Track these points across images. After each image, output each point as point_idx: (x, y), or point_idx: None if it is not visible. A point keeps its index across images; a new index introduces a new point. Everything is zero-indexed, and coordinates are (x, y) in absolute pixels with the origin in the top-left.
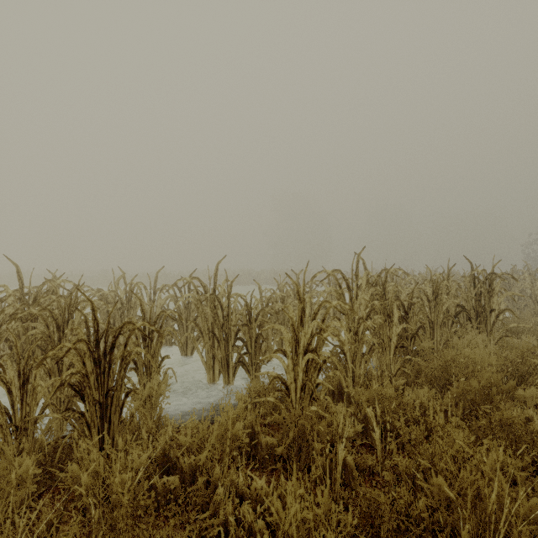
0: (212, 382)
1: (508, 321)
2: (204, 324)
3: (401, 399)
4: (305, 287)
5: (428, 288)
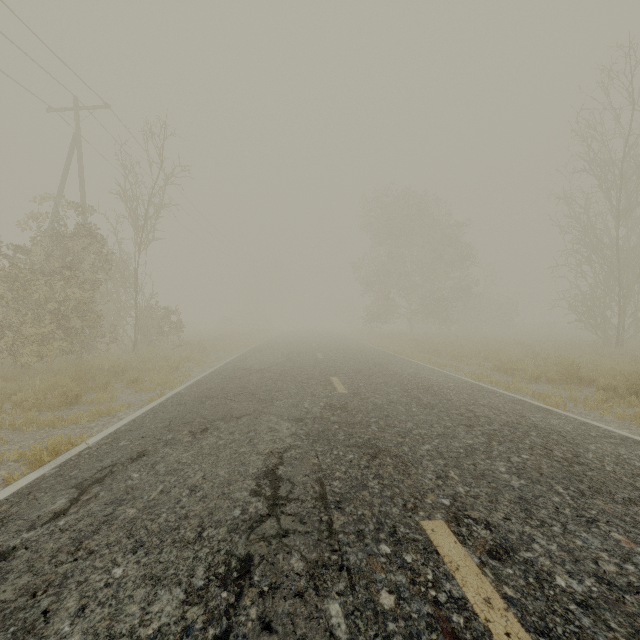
0: None
1: None
2: None
3: None
4: None
5: None
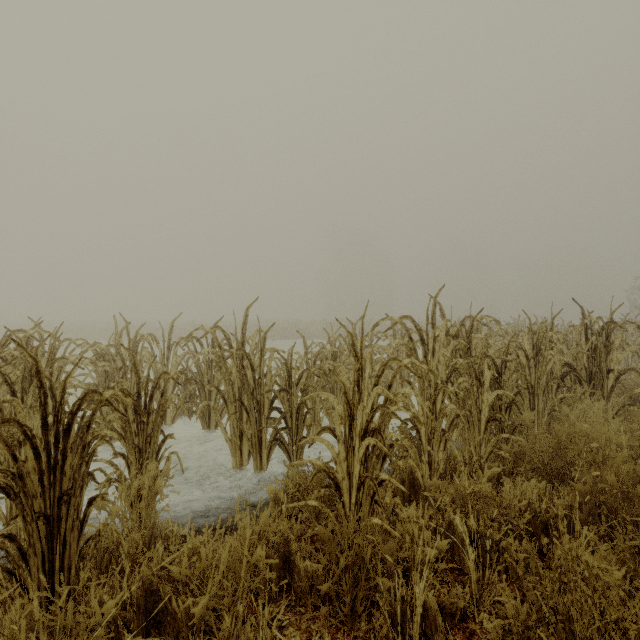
0: (239, 466)
1: (627, 384)
2: (229, 390)
3: (502, 500)
4: (364, 341)
5: (526, 342)
